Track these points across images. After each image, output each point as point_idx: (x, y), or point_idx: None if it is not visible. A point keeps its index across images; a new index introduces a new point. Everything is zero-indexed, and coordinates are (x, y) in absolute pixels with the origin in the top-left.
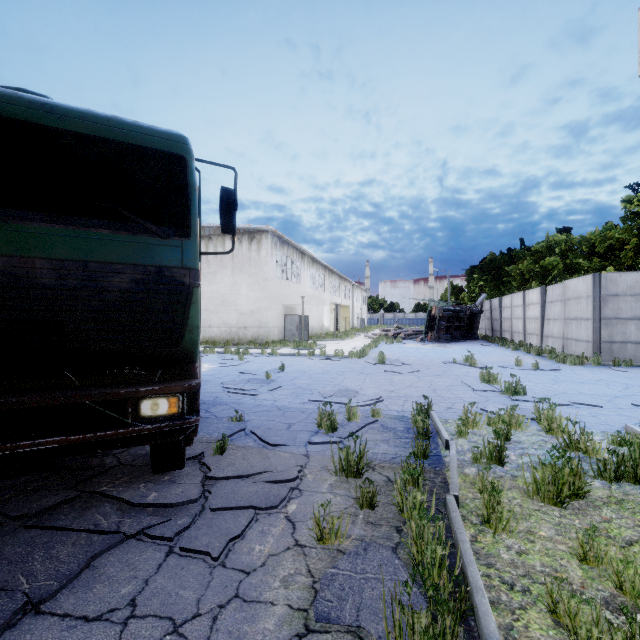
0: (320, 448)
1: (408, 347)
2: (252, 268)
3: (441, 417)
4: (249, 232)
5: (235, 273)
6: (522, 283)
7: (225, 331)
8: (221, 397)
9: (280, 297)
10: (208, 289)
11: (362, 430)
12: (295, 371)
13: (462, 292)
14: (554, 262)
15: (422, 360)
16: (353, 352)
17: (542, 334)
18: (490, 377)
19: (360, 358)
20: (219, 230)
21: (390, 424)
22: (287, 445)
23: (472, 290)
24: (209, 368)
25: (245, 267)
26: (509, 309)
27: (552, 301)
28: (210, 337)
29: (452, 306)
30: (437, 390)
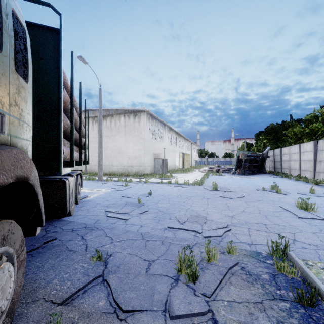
0: (182, 322)
1: (227, 178)
2: (135, 132)
3: (296, 256)
4: (134, 112)
5: (126, 135)
6: (297, 139)
7: (120, 168)
8: (100, 220)
9: (151, 149)
10: (111, 144)
11: (224, 278)
12: (158, 195)
13: (252, 146)
14: (319, 126)
15: (240, 187)
16: (195, 182)
17: (315, 170)
18: (307, 205)
19: (200, 185)
20: (117, 111)
21: (250, 267)
22: (142, 310)
23: (259, 145)
24: (104, 192)
25: (131, 132)
26: (287, 155)
27: (323, 150)
28: (112, 171)
29: (251, 154)
30: (268, 216)
